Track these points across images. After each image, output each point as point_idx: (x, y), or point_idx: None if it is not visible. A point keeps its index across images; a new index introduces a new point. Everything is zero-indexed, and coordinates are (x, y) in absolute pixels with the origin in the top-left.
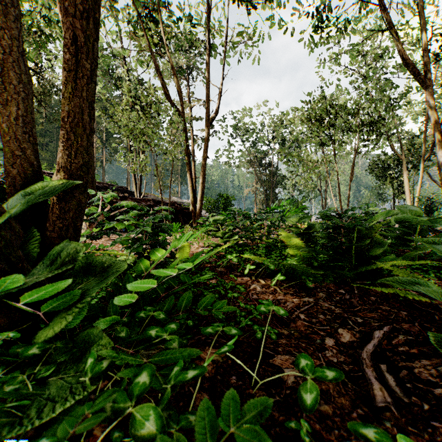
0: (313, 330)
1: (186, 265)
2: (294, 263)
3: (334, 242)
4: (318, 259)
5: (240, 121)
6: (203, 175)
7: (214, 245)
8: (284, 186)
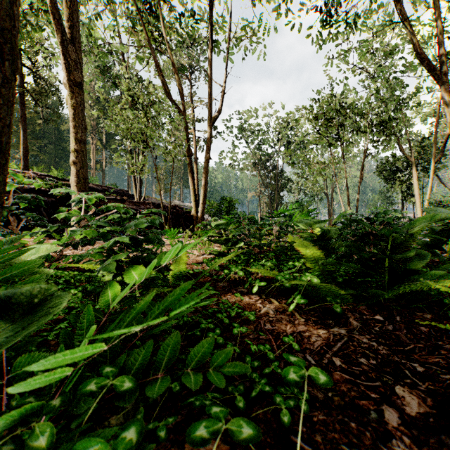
0: (360, 390)
1: (154, 321)
2: (315, 279)
3: (364, 253)
4: (339, 272)
5: (244, 123)
6: (205, 177)
7: (216, 253)
8: (289, 189)
